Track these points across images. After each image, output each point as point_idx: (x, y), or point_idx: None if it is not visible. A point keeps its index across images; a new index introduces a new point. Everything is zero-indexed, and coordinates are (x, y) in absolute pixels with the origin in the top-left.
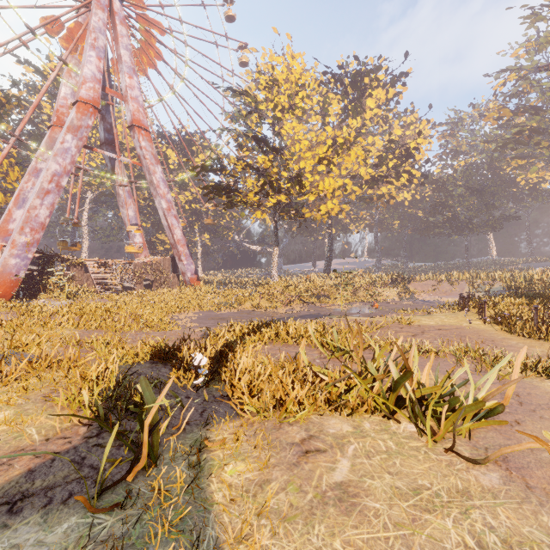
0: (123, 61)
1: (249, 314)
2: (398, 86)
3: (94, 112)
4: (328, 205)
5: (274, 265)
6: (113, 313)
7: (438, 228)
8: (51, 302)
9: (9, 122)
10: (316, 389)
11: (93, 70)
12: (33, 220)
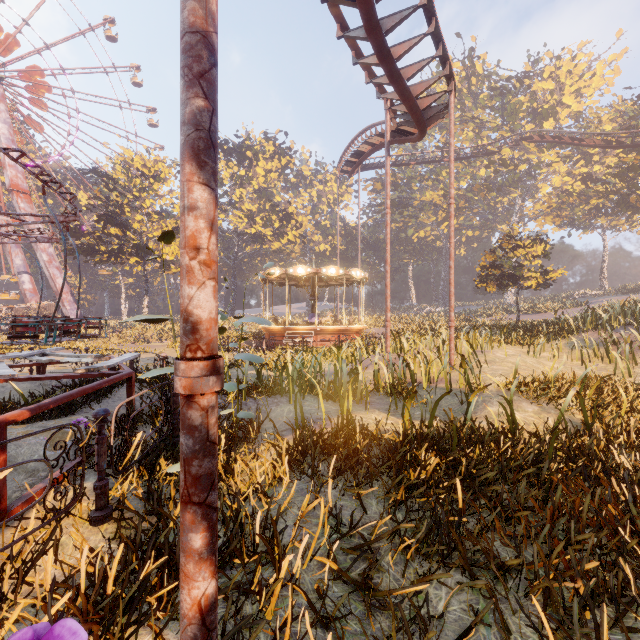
0: (1, 133)
1: None
2: (287, 157)
3: None
4: None
5: (144, 311)
6: None
7: None
8: None
9: None
10: None
11: None
12: None
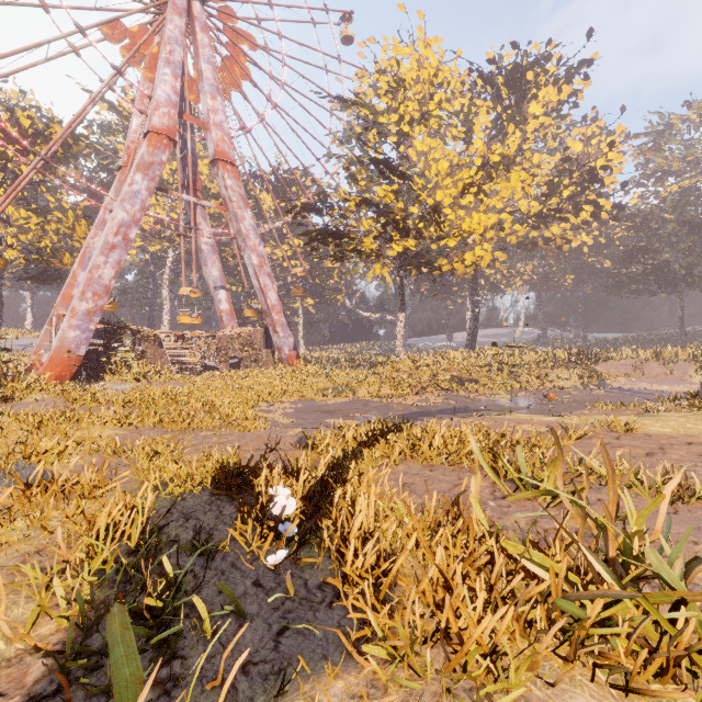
0: (204, 78)
1: (365, 405)
2: (576, 81)
3: (169, 144)
4: (476, 253)
5: (399, 338)
6: (182, 402)
7: (636, 283)
8: (117, 386)
9: (76, 167)
10: (526, 606)
11: (167, 91)
12: (96, 282)
